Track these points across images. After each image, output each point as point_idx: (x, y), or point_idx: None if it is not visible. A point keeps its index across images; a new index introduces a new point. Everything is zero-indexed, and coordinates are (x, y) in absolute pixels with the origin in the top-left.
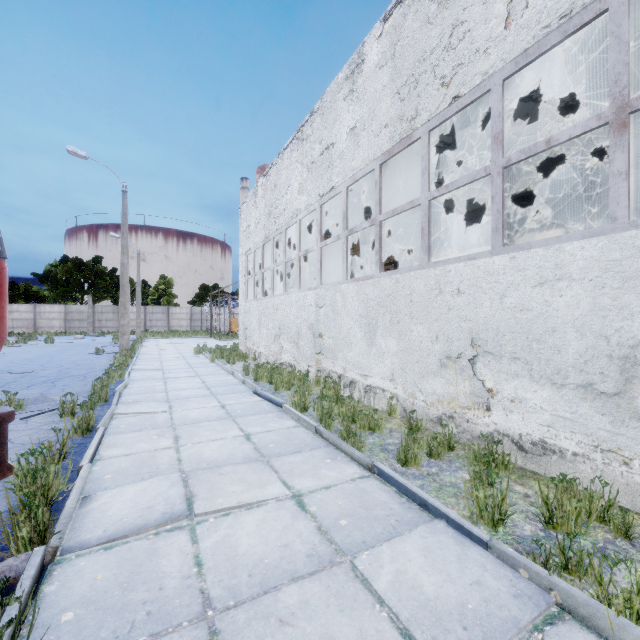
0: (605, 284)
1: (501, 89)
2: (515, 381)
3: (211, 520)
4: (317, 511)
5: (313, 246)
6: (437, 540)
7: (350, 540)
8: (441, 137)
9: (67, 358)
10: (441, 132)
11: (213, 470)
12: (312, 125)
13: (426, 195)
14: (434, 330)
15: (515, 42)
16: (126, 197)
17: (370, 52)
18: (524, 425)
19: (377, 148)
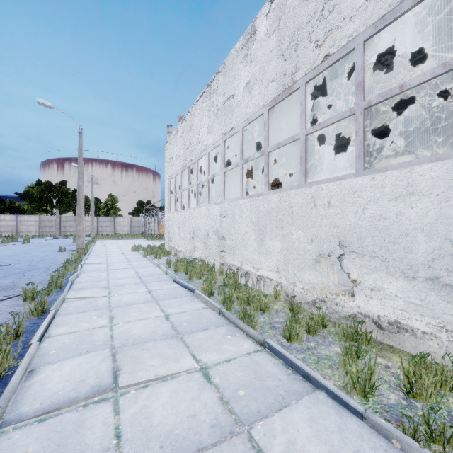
0: (449, 198)
1: (363, 47)
2: (374, 274)
3: (132, 392)
4: (220, 382)
5: (218, 172)
6: (320, 410)
7: (247, 410)
8: (312, 92)
9: (37, 254)
10: (312, 88)
11: (137, 346)
12: (217, 82)
13: (303, 131)
14: (310, 234)
15: (374, 10)
16: (81, 136)
17: (260, 25)
18: (382, 309)
19: (266, 97)
